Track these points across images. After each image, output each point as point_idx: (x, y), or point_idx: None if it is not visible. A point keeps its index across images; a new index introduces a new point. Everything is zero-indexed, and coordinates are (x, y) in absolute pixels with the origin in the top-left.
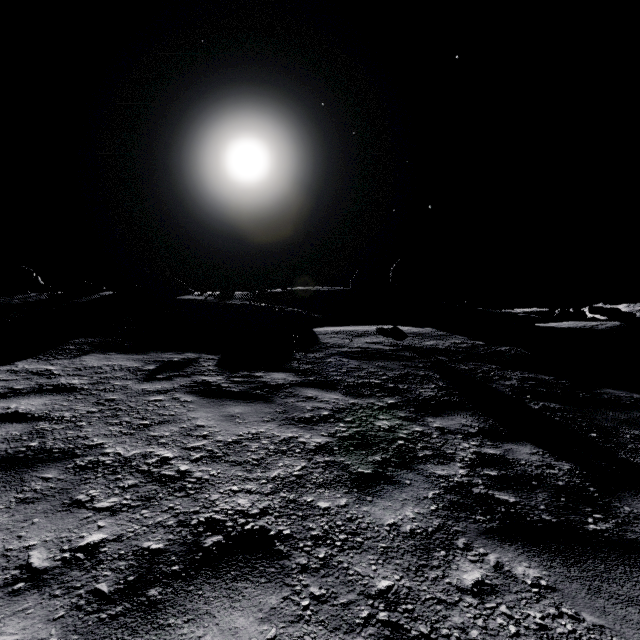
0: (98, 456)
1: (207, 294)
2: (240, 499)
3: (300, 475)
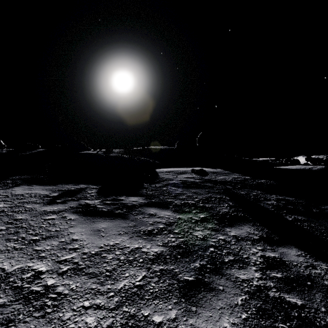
0: None
1: (98, 150)
2: (88, 317)
3: (140, 285)
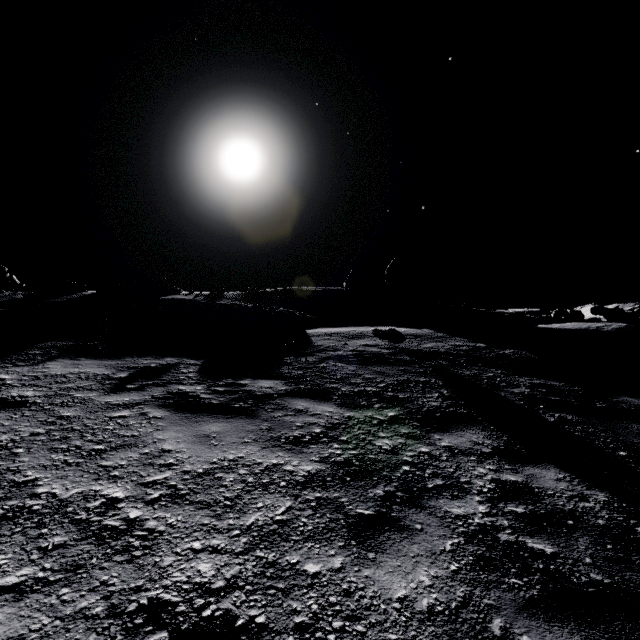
0: (25, 499)
1: (196, 294)
2: (201, 564)
3: (284, 521)
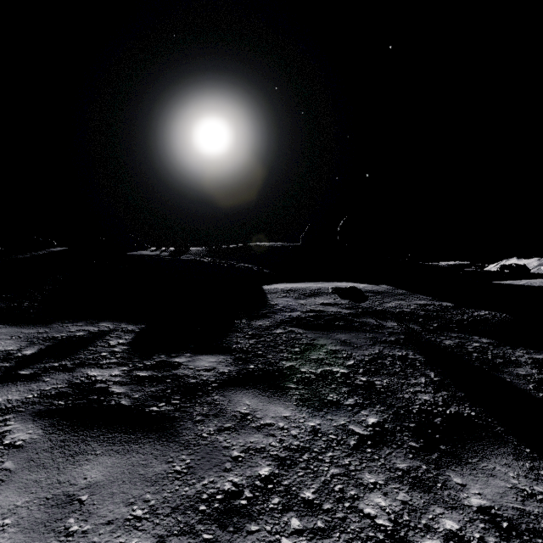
0: None
1: (162, 250)
2: None
3: None
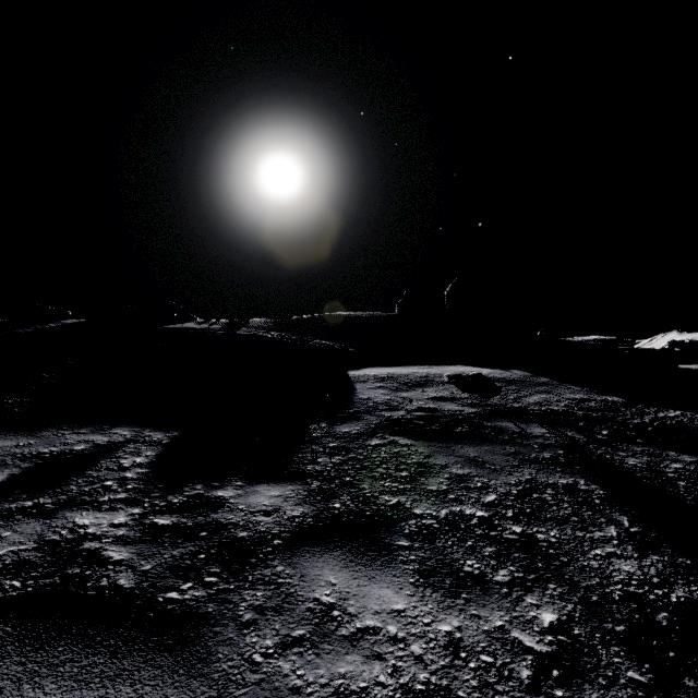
0: None
1: (213, 321)
2: None
3: None
